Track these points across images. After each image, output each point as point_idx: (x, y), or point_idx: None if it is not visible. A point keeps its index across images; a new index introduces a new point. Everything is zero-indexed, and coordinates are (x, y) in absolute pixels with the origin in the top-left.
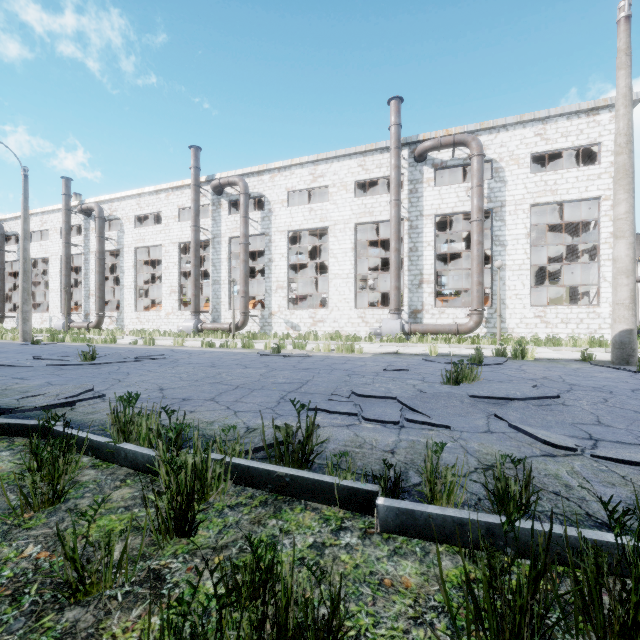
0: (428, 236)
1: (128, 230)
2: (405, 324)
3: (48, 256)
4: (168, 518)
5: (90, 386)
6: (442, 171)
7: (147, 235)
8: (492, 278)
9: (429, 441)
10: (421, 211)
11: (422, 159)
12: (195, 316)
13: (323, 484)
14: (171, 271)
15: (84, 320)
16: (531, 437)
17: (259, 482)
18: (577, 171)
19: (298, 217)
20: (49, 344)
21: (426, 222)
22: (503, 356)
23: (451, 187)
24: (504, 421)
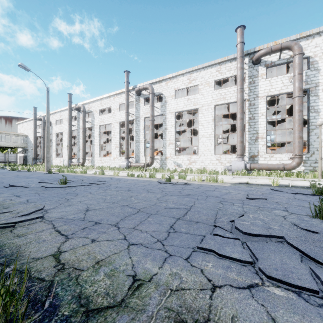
0: (262, 109)
1: (96, 117)
2: (247, 164)
3: (63, 131)
4: None
5: (41, 206)
6: (269, 70)
7: (105, 119)
8: (308, 134)
9: None
10: (257, 94)
11: (258, 62)
12: (127, 159)
13: None
14: (116, 136)
15: (77, 161)
16: None
17: None
18: None
19: (181, 104)
20: (56, 173)
21: (260, 101)
22: None
23: (278, 77)
24: None
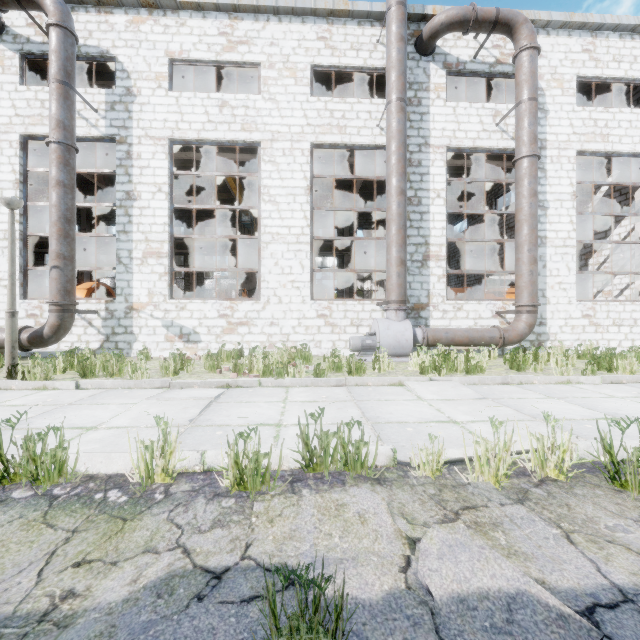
0: (437, 181)
1: None
2: (416, 329)
3: None
4: None
5: None
6: None
7: None
8: None
9: None
10: (426, 137)
11: (430, 48)
12: None
13: None
14: None
15: None
16: None
17: None
18: (631, 113)
19: (195, 114)
20: None
21: (434, 157)
22: None
23: (472, 106)
24: None
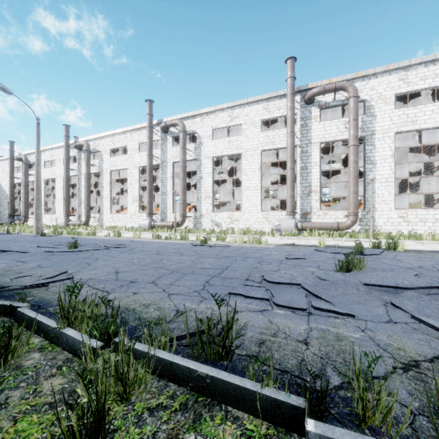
0: (315, 158)
1: (106, 159)
2: (298, 222)
3: (55, 177)
4: (77, 437)
5: (65, 269)
6: (325, 111)
7: (118, 162)
8: (364, 188)
9: (338, 331)
10: (310, 140)
11: (311, 102)
12: (149, 217)
13: (244, 391)
14: (134, 186)
15: (78, 219)
16: (438, 331)
17: (181, 379)
18: (433, 106)
19: (220, 147)
20: (52, 236)
21: (314, 148)
22: (378, 248)
23: (333, 121)
24: (402, 310)
